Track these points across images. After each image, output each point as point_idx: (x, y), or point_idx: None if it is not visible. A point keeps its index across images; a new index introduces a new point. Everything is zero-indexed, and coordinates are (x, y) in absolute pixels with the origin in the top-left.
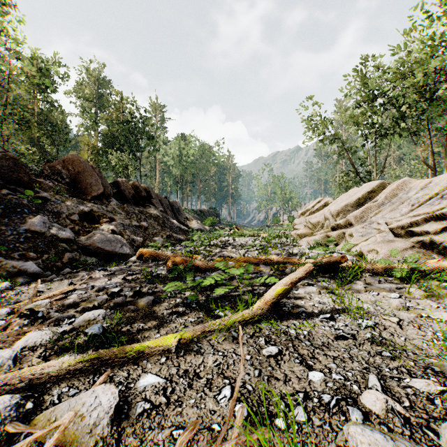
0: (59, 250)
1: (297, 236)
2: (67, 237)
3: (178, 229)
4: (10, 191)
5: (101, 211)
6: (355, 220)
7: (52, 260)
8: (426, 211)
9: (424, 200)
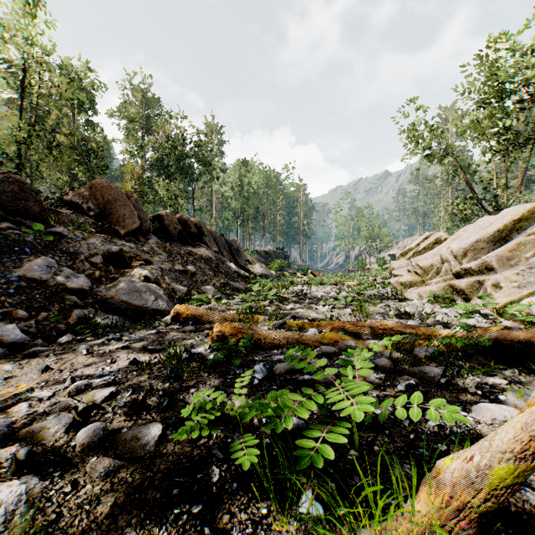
0: (66, 305)
1: (399, 285)
2: (79, 286)
3: (236, 275)
4: (11, 225)
5: (134, 251)
6: (498, 262)
7: (52, 320)
8: None
9: None
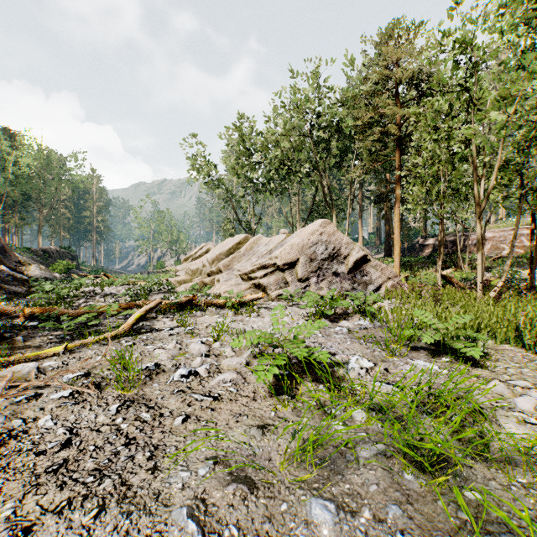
0: None
1: (177, 283)
2: None
3: (11, 278)
4: None
5: None
6: (224, 267)
7: None
8: (260, 262)
9: (265, 254)
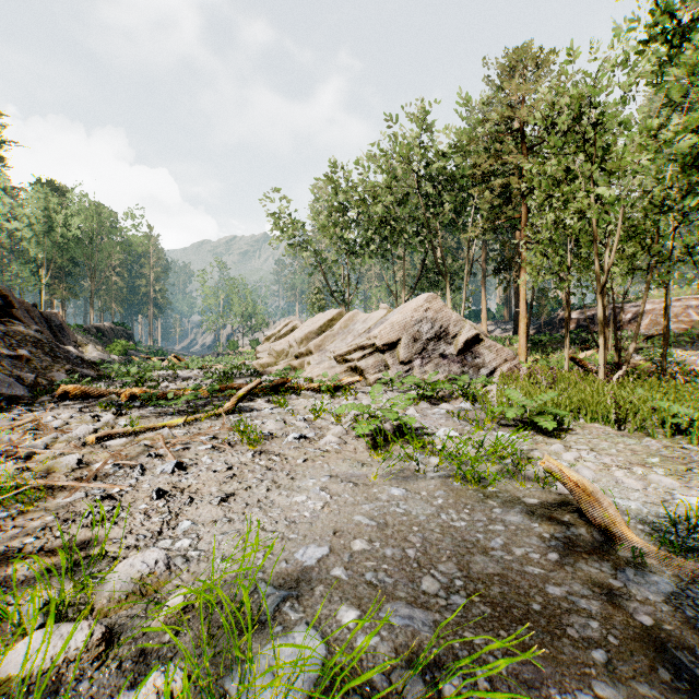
0: None
1: (259, 366)
2: None
3: (79, 360)
4: None
5: None
6: (315, 348)
7: None
8: (357, 342)
9: (362, 333)
